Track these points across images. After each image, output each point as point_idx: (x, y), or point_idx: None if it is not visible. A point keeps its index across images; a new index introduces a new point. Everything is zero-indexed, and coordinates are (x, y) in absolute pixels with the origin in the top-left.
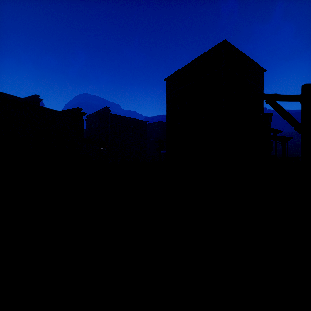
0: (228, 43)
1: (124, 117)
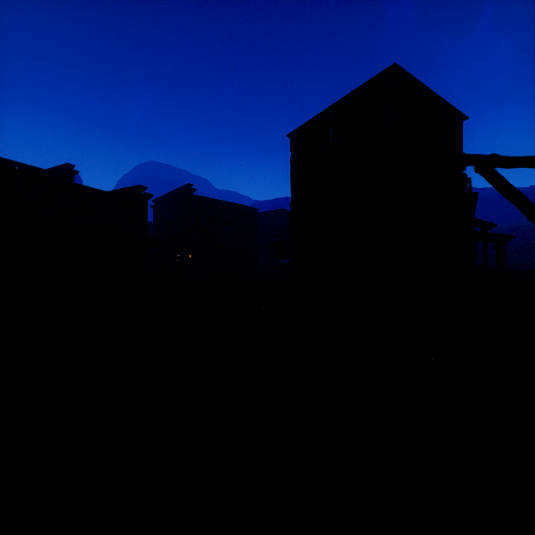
0: (400, 70)
1: (218, 201)
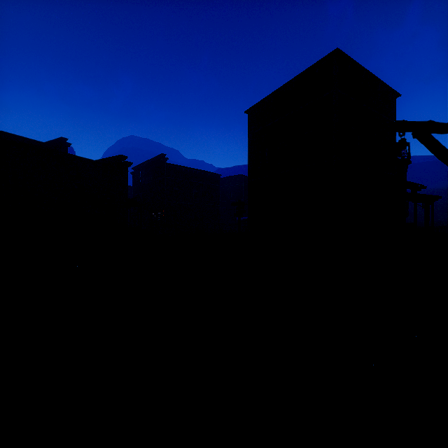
0: (342, 54)
1: (186, 168)
